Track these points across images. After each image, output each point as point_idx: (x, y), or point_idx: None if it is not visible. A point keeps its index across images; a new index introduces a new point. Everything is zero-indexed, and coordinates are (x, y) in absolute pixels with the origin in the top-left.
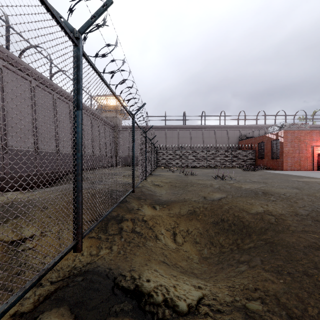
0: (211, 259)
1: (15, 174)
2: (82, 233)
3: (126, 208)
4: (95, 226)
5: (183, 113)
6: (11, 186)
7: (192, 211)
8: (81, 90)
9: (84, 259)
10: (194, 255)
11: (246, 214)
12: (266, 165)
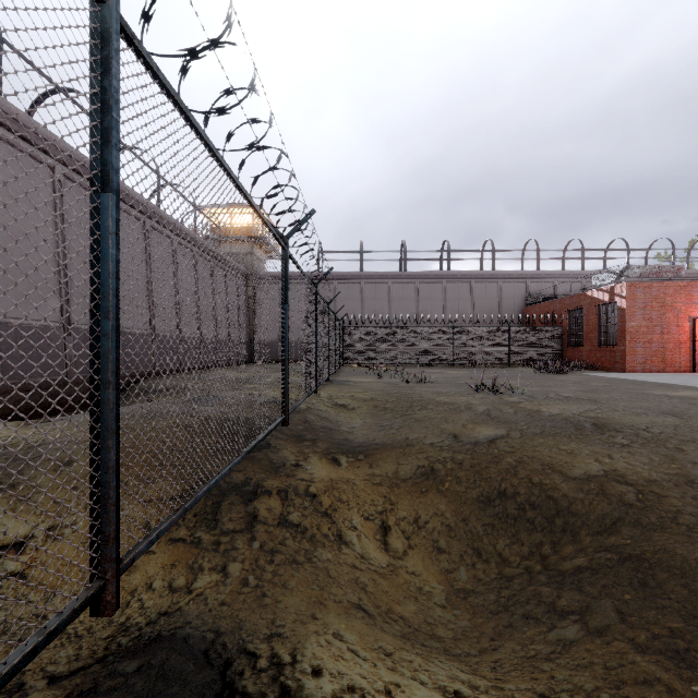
0: (479, 596)
1: (15, 381)
2: (119, 558)
3: (267, 464)
4: (170, 526)
5: (401, 244)
6: (5, 408)
7: (426, 471)
8: (117, 134)
9: (154, 602)
10: (435, 583)
11: (560, 480)
12: (587, 361)
